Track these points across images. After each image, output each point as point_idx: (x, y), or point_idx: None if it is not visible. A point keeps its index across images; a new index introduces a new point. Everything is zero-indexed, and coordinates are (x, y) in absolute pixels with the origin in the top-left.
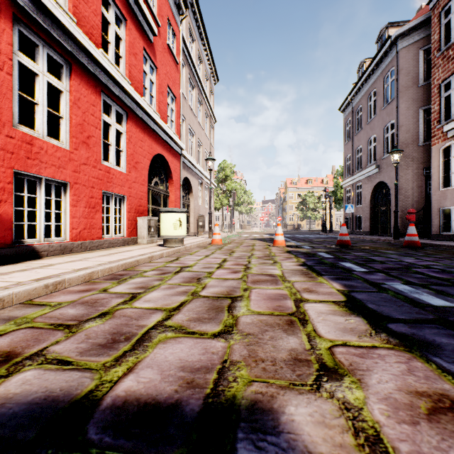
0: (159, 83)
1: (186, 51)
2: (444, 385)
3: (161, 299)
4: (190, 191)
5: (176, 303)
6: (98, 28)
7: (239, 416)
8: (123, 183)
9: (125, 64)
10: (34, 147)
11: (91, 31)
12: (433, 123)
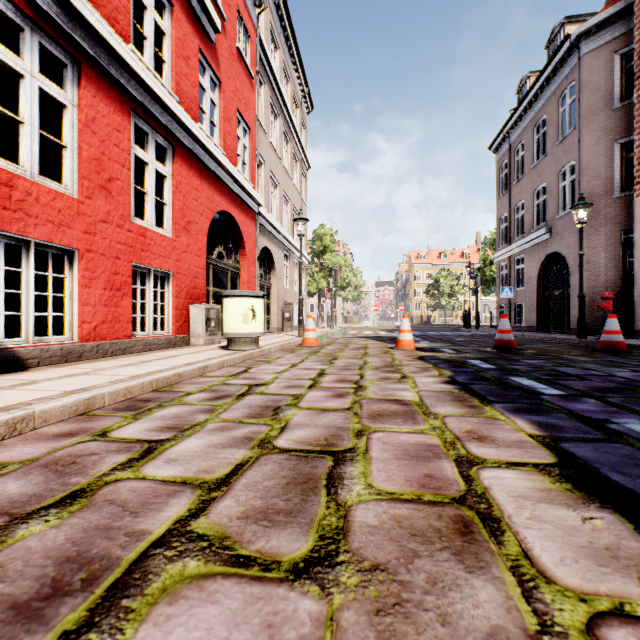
0: (224, 105)
1: (266, 62)
2: None
3: (199, 457)
4: (272, 268)
5: (227, 466)
6: (126, 11)
7: None
8: (168, 253)
9: (170, 72)
10: (15, 190)
11: (114, 15)
12: (637, 162)
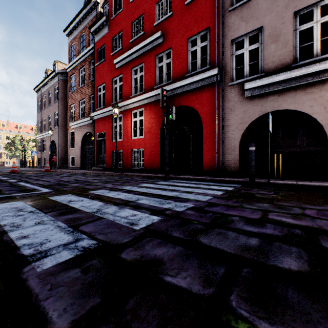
0: None
1: None
2: None
3: None
4: None
5: None
6: None
7: None
8: None
9: None
10: None
11: None
12: (68, 120)
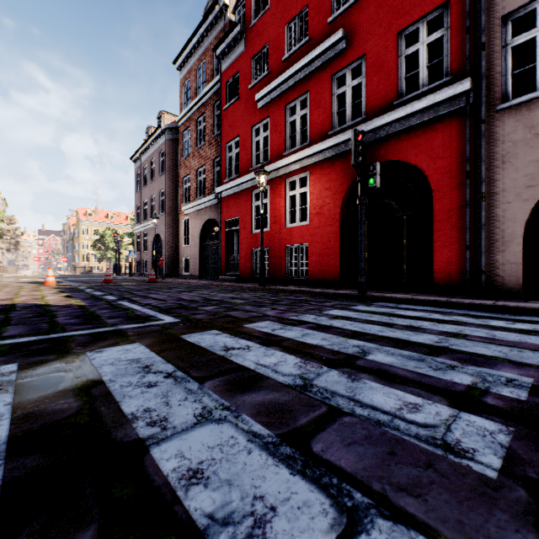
0: None
1: None
2: (70, 299)
3: None
4: None
5: None
6: None
7: (20, 303)
8: None
9: None
10: None
11: None
12: (180, 202)
